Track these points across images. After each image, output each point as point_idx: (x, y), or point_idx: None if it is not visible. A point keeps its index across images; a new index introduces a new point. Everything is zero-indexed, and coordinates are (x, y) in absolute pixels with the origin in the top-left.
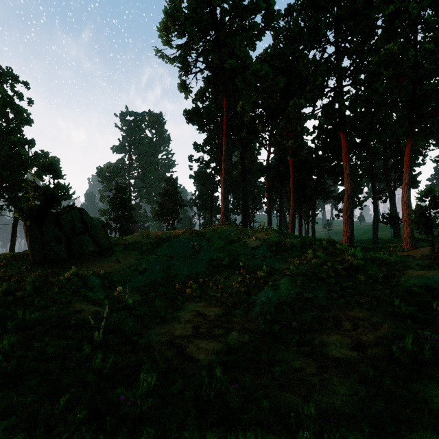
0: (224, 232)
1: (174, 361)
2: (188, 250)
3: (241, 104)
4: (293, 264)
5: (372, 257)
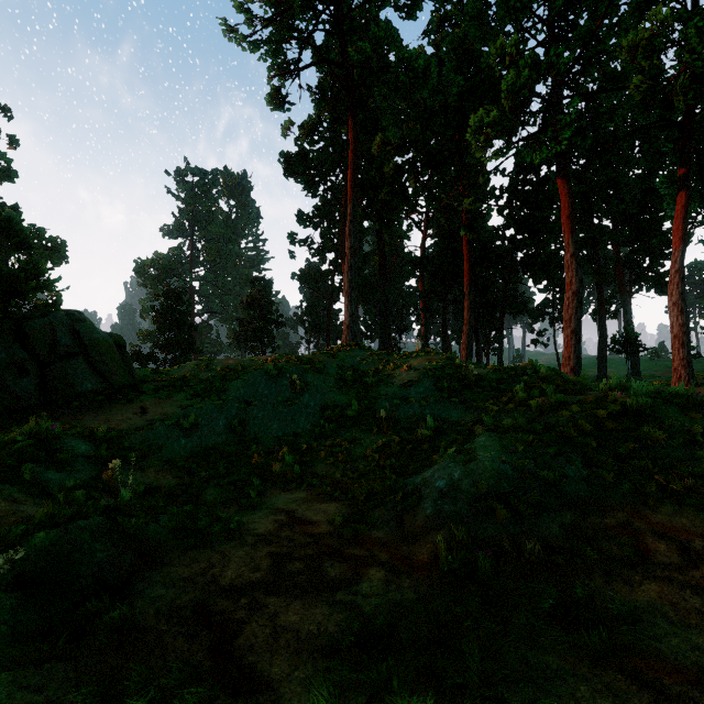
0: (350, 360)
1: (182, 702)
2: (281, 389)
3: (378, 141)
4: (487, 412)
5: (662, 392)
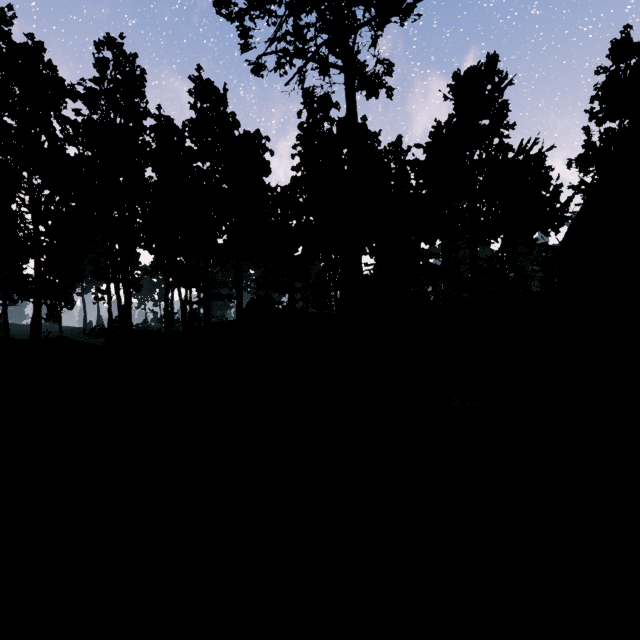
0: None
1: None
2: None
3: None
4: None
5: None
